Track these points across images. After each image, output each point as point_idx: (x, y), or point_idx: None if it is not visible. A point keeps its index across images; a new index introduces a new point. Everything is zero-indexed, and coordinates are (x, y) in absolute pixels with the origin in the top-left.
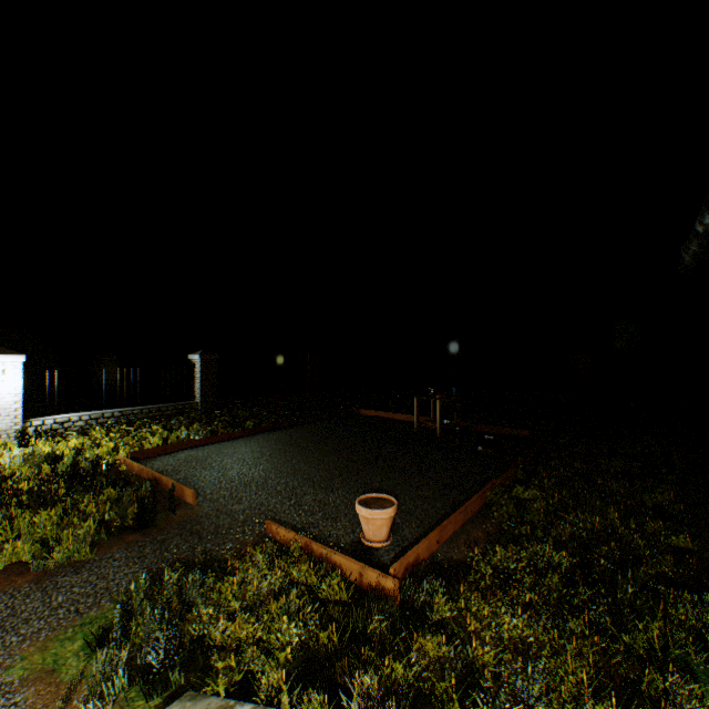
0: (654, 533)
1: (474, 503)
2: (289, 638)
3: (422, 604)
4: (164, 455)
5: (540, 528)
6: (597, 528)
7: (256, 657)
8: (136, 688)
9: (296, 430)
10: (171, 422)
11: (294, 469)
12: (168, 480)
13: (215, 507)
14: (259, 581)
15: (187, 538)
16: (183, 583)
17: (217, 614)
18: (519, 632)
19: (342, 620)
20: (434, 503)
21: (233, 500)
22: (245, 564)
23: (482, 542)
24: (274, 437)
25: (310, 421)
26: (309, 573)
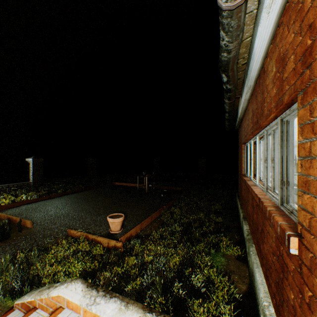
0: (213, 218)
1: (156, 214)
2: (77, 268)
3: (131, 249)
4: (13, 208)
5: (177, 220)
6: (195, 218)
7: (63, 276)
8: (7, 297)
9: (84, 192)
10: (16, 192)
11: (82, 208)
12: (17, 218)
13: (43, 227)
14: (65, 251)
15: (29, 241)
16: (28, 255)
17: (45, 265)
18: (162, 252)
19: (100, 260)
20: (141, 216)
21: (52, 223)
22: (58, 246)
23: (157, 227)
24: (73, 196)
25: (91, 188)
26: (87, 245)
